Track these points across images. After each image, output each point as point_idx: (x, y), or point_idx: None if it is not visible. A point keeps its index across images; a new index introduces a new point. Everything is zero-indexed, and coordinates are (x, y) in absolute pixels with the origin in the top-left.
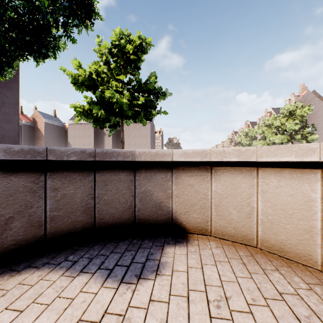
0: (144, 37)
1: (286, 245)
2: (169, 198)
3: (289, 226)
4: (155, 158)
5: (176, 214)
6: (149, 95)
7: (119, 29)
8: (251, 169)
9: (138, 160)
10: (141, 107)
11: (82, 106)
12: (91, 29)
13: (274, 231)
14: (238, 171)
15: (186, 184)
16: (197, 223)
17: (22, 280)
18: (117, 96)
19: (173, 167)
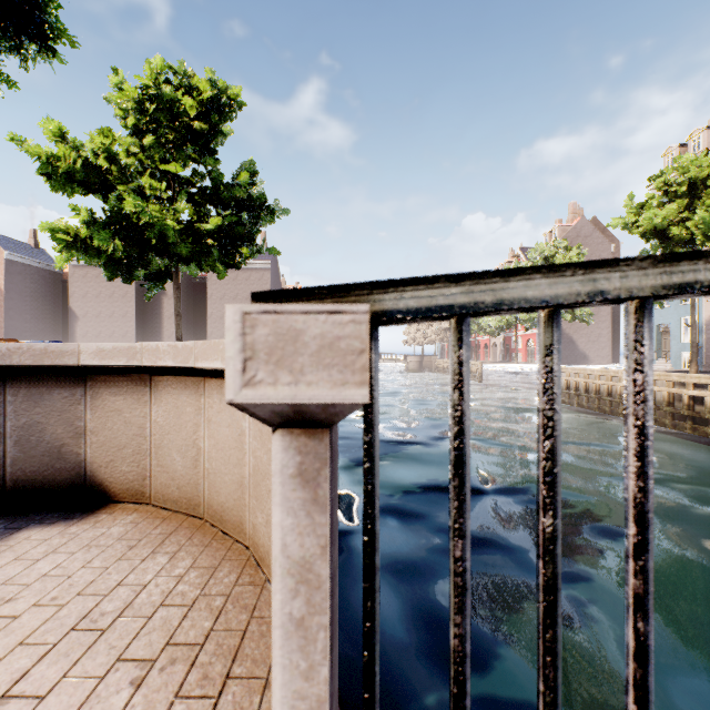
0: (223, 82)
1: (225, 511)
2: (81, 437)
3: (228, 478)
4: (43, 360)
5: (94, 467)
6: (239, 212)
7: (161, 59)
8: (197, 380)
9: (6, 364)
10: (217, 238)
11: (71, 228)
12: (59, 58)
13: (217, 488)
14: (184, 385)
15: (111, 409)
16: (129, 483)
17: None
18: (150, 210)
19: (88, 376)
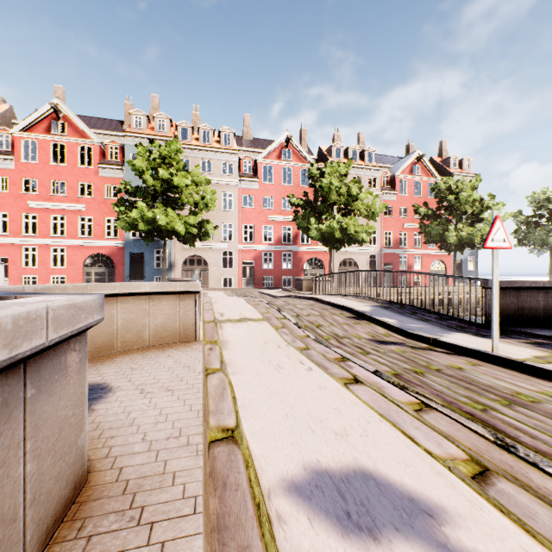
0: None
1: (102, 348)
2: None
3: (104, 334)
4: None
5: None
6: None
7: None
8: None
9: None
10: None
11: None
12: None
13: (95, 342)
14: None
15: None
16: None
17: (89, 431)
18: None
19: None
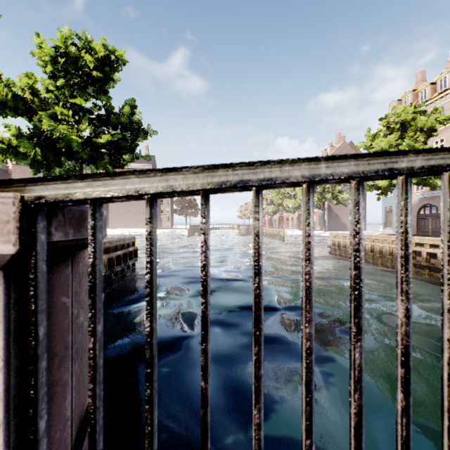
0: (113, 46)
1: None
2: None
3: None
4: None
5: None
6: (124, 131)
7: (69, 29)
8: None
9: None
10: (108, 148)
11: (5, 139)
12: None
13: None
14: None
15: None
16: None
17: None
18: (60, 129)
19: None
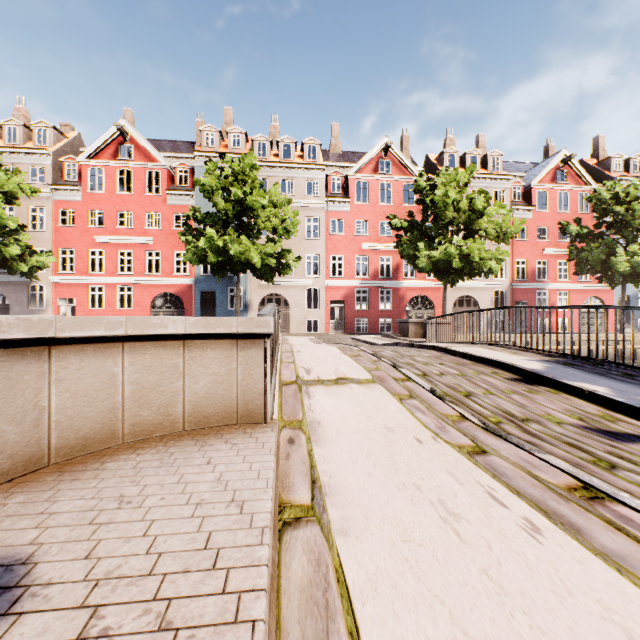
0: None
1: (91, 437)
2: None
3: (94, 412)
4: None
5: None
6: None
7: None
8: (41, 349)
9: None
10: None
11: None
12: None
13: (76, 428)
14: (20, 356)
15: None
16: None
17: None
18: None
19: None
